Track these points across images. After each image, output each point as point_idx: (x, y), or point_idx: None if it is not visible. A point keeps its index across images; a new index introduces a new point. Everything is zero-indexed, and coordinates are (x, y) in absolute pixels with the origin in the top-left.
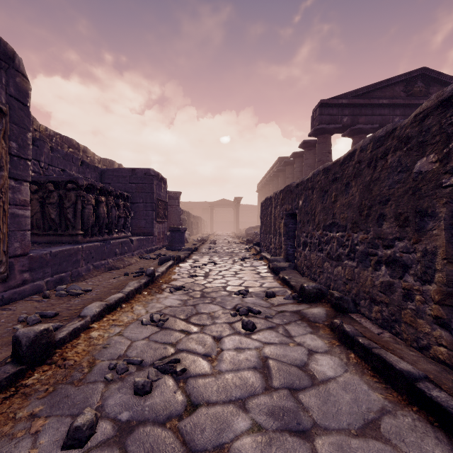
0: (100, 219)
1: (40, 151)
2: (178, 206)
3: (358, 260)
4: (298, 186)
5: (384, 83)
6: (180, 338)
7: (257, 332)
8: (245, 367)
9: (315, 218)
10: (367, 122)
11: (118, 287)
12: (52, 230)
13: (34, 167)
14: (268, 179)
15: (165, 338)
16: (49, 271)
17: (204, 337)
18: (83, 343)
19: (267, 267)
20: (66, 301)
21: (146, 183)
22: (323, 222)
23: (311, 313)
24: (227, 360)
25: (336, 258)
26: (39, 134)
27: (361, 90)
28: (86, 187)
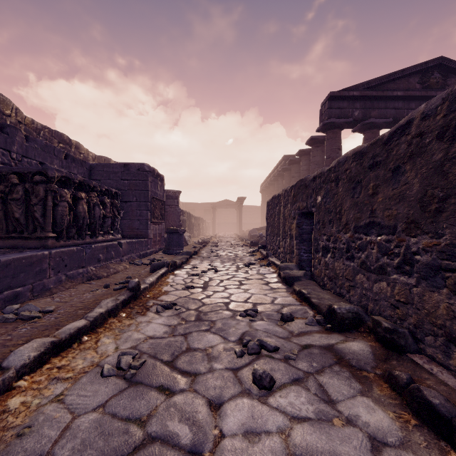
0: (79, 218)
1: (11, 139)
2: (178, 206)
3: (419, 275)
4: (315, 179)
5: (398, 73)
6: (156, 405)
7: (278, 391)
8: None
9: (341, 217)
10: (379, 116)
11: (89, 305)
12: (16, 232)
13: (3, 158)
14: (272, 179)
15: (131, 407)
16: None
17: (195, 402)
18: None
19: (277, 275)
20: (9, 330)
21: (140, 180)
22: (354, 222)
23: (350, 352)
24: None
25: (377, 270)
26: (24, 126)
27: (373, 82)
28: (60, 180)
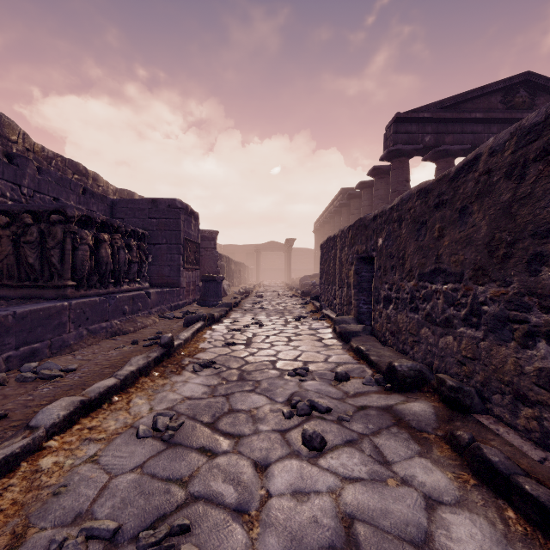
0: (101, 264)
1: (22, 171)
2: (215, 249)
3: (487, 328)
4: (376, 218)
5: (477, 91)
6: (198, 466)
7: (329, 452)
8: (314, 544)
9: (404, 262)
10: (455, 142)
11: (117, 363)
12: (30, 280)
13: (12, 193)
14: (328, 216)
15: (170, 468)
16: (13, 341)
17: (239, 463)
18: (18, 485)
19: (332, 330)
20: (29, 390)
21: (171, 218)
22: (418, 268)
23: (410, 413)
24: (278, 525)
25: (443, 323)
26: (33, 155)
27: (448, 101)
28: (80, 219)
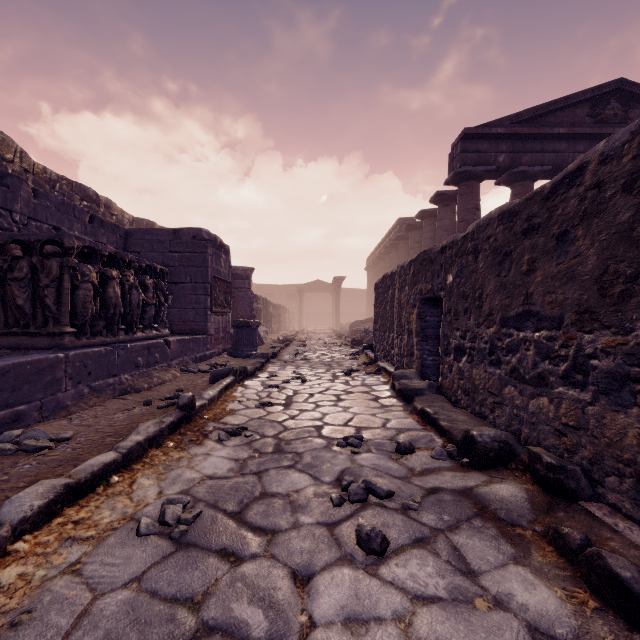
0: (108, 306)
1: (13, 194)
2: (249, 289)
3: (597, 388)
4: (444, 250)
5: (561, 102)
6: (216, 578)
7: (393, 556)
8: None
9: (482, 304)
10: (534, 163)
11: (122, 431)
12: (19, 326)
13: (1, 220)
14: (383, 251)
15: (179, 581)
16: None
17: (272, 573)
18: None
19: (390, 387)
20: (6, 467)
21: (196, 252)
22: (500, 311)
23: (497, 499)
24: None
25: (534, 381)
26: (32, 177)
27: (525, 114)
28: (81, 251)
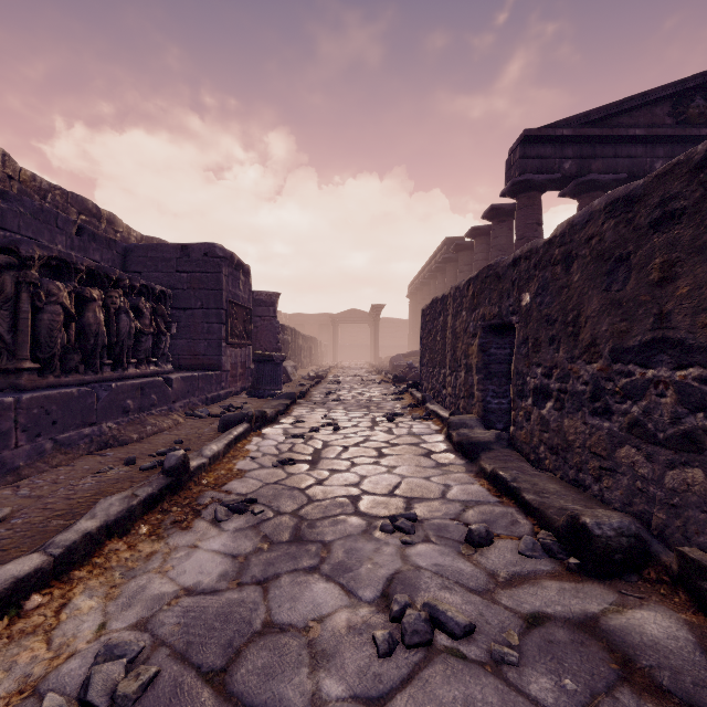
0: (87, 336)
1: None
2: (275, 317)
3: None
4: (518, 262)
5: (637, 100)
6: None
7: None
8: None
9: (578, 331)
10: (605, 170)
11: (79, 507)
12: None
13: None
14: (427, 275)
15: None
16: None
17: None
18: None
19: (445, 437)
20: None
21: (209, 272)
22: (611, 340)
23: (645, 643)
24: None
25: (675, 442)
26: (18, 185)
27: (595, 114)
28: (48, 264)
